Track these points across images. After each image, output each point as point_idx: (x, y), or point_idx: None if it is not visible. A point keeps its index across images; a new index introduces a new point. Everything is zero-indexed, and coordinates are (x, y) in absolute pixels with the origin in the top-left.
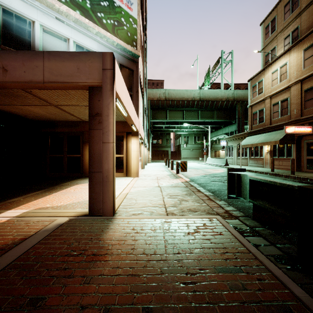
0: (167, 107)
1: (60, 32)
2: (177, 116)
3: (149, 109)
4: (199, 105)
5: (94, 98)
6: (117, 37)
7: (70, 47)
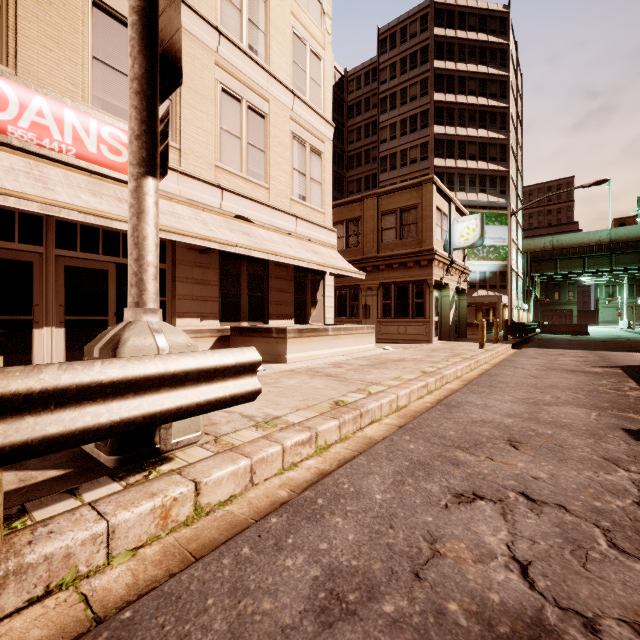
0: (557, 257)
1: (474, 270)
2: (574, 265)
3: (529, 263)
4: (611, 249)
5: (496, 305)
6: (497, 261)
7: (477, 274)
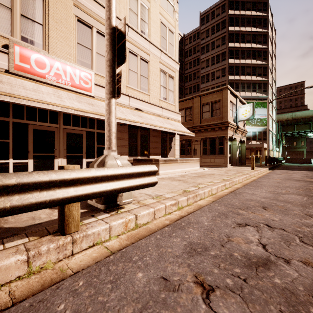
0: (295, 123)
1: (249, 131)
2: (304, 128)
3: (279, 127)
4: None
5: (261, 148)
6: (262, 126)
7: (251, 133)
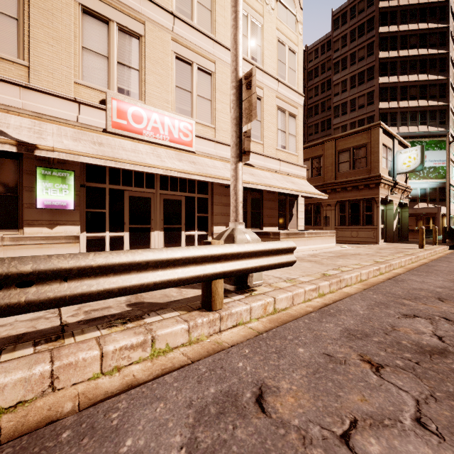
0: None
1: (414, 187)
2: None
3: None
4: None
5: (435, 215)
6: (437, 179)
7: (417, 190)
